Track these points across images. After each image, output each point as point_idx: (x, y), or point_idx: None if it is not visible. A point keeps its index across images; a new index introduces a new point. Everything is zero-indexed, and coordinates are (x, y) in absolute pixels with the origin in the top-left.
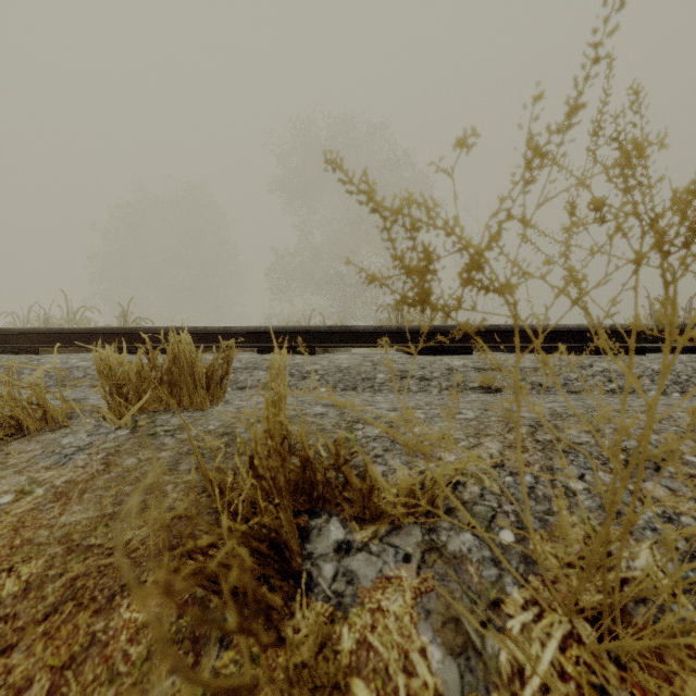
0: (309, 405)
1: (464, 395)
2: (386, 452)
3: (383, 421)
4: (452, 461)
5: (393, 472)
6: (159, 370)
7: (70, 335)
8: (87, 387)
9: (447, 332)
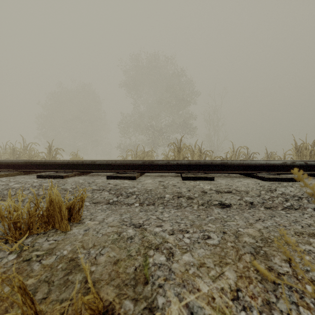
0: (126, 226)
1: (211, 210)
2: (165, 282)
3: (165, 247)
4: (206, 293)
5: (169, 305)
6: (40, 210)
7: (16, 165)
8: (15, 201)
9: (201, 165)
